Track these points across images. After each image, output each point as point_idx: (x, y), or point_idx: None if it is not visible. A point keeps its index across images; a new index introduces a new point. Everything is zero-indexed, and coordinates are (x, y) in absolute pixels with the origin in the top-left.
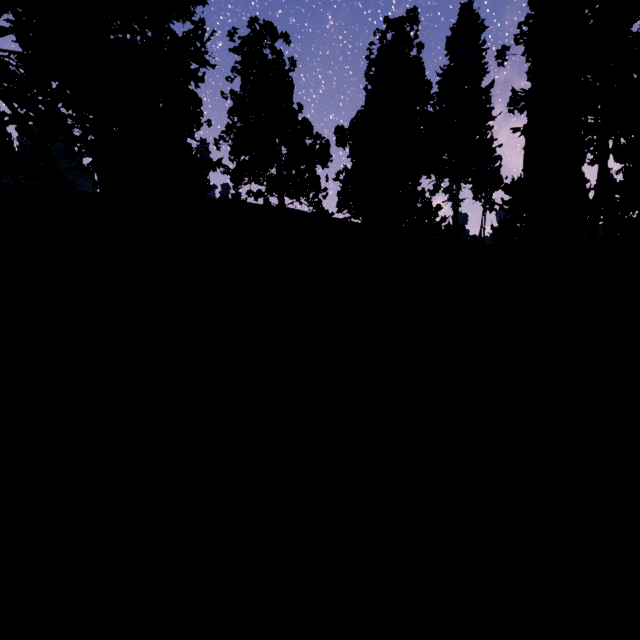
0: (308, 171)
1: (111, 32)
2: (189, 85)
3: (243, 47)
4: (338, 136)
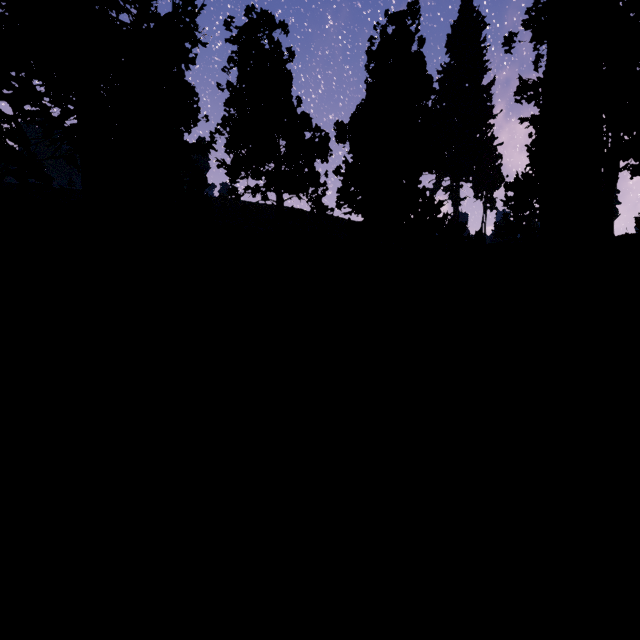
0: (307, 165)
1: (91, 2)
2: (179, 66)
3: (240, 37)
4: (338, 132)
